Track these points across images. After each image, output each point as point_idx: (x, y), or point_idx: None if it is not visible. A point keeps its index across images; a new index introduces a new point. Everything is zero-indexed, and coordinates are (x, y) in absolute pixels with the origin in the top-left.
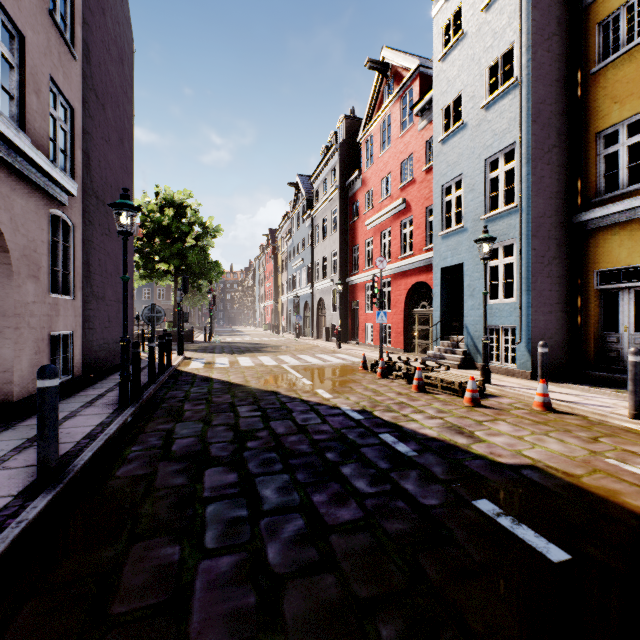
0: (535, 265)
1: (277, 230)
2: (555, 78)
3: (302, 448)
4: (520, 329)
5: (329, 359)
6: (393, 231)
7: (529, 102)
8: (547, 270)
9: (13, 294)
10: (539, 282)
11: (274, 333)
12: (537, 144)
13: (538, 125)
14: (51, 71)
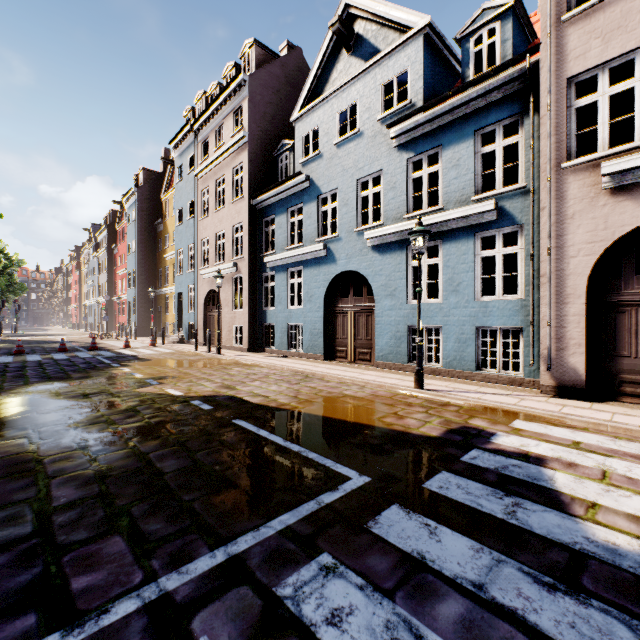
0: (139, 305)
1: (81, 251)
2: (147, 252)
3: (44, 342)
4: (135, 323)
5: (84, 336)
6: (125, 280)
7: (137, 259)
8: (144, 306)
9: None
10: (141, 309)
11: (75, 329)
12: (140, 271)
13: (140, 266)
14: None
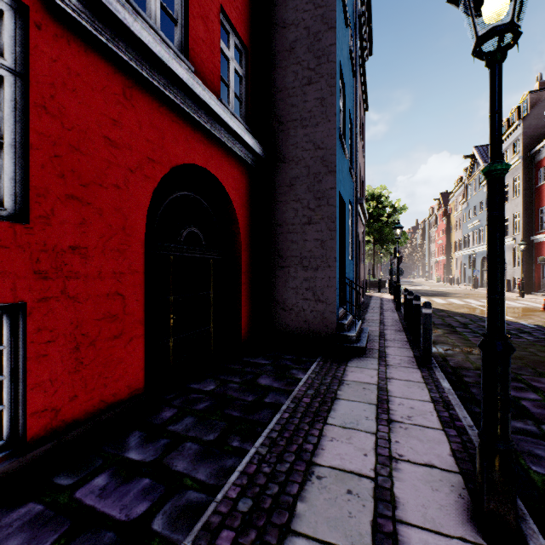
0: None
1: (449, 194)
2: None
3: None
4: None
5: (510, 303)
6: None
7: None
8: None
9: (360, 265)
10: None
11: (448, 284)
12: None
13: None
14: (362, 173)
